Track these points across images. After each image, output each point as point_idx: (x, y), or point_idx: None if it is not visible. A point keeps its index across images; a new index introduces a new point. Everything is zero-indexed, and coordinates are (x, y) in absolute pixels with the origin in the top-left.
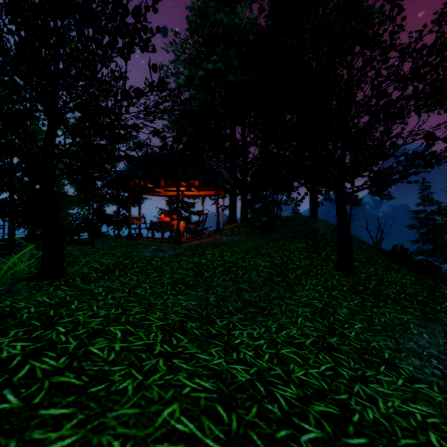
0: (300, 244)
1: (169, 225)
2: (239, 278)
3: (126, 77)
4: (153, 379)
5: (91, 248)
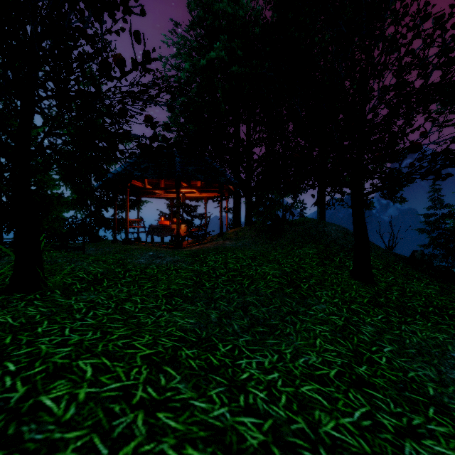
0: (311, 249)
1: (169, 229)
2: (245, 289)
3: (102, 38)
4: (123, 454)
5: (82, 254)
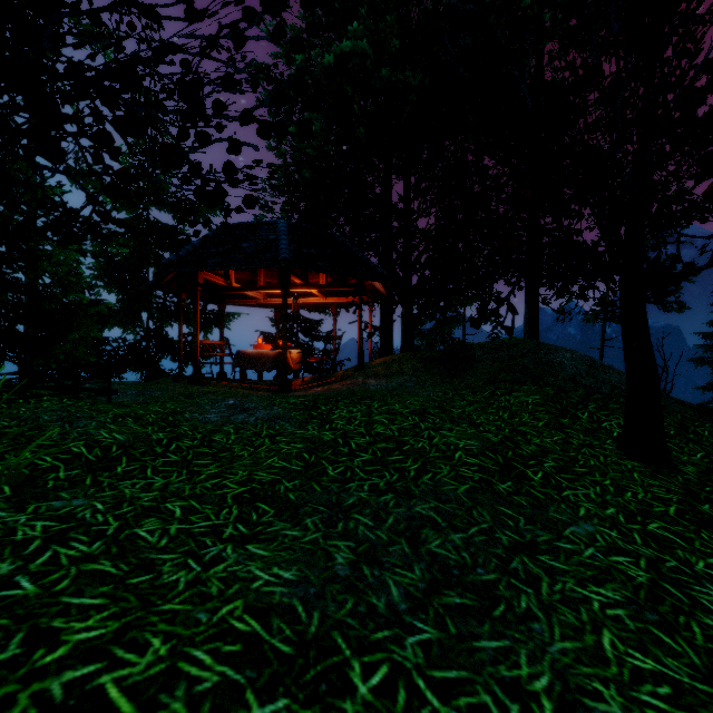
0: (529, 395)
1: (270, 358)
2: (410, 483)
3: None
4: None
5: (104, 403)
